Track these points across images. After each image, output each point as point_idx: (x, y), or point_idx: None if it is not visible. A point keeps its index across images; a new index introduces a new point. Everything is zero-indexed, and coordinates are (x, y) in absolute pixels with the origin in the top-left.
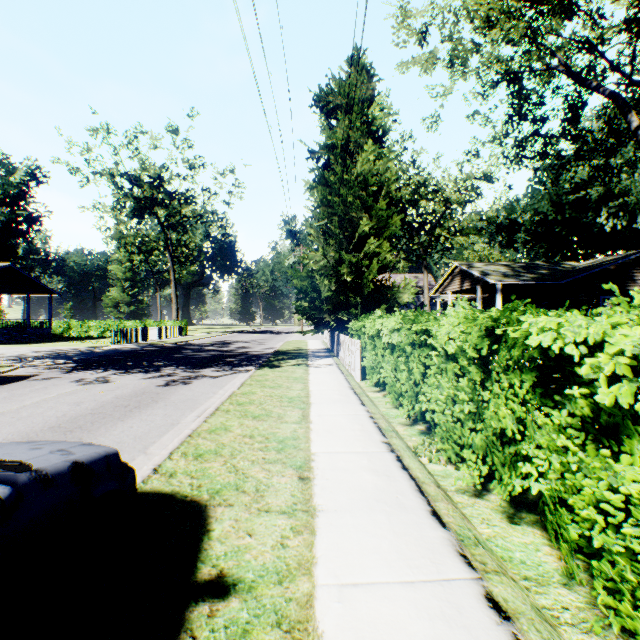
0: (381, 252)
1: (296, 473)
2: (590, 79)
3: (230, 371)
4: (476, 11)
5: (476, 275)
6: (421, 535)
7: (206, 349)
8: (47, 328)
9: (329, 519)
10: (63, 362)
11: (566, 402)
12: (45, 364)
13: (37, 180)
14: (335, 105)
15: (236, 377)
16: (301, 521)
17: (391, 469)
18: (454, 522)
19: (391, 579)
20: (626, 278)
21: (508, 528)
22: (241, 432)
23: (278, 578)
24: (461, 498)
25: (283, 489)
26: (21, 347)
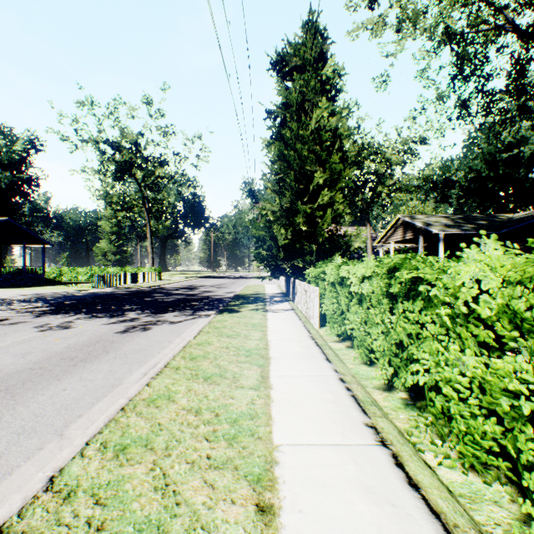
0: (334, 203)
1: (252, 495)
2: None
3: (191, 316)
4: None
5: (418, 226)
6: None
7: (174, 293)
8: (41, 274)
9: None
10: (40, 305)
11: None
12: (22, 307)
13: (36, 148)
14: (291, 67)
15: (195, 323)
16: None
17: (393, 487)
18: None
19: None
20: None
21: None
22: (186, 403)
23: None
24: None
25: None
26: (14, 290)
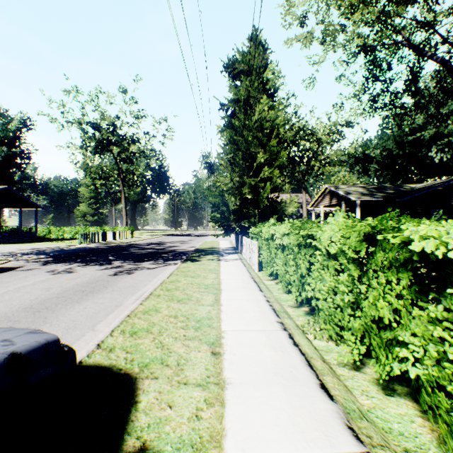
0: (273, 177)
1: (209, 349)
2: (426, 50)
3: (162, 264)
4: (342, 1)
5: (341, 194)
6: (313, 408)
7: (146, 247)
8: (34, 232)
9: (236, 391)
10: (42, 257)
11: (442, 299)
12: (29, 258)
13: (27, 127)
14: (239, 71)
15: (167, 268)
16: (213, 393)
17: (285, 345)
18: (340, 395)
19: (290, 452)
20: (451, 196)
21: (384, 399)
22: (168, 313)
23: (192, 451)
24: (342, 371)
25: (199, 363)
26: (14, 246)
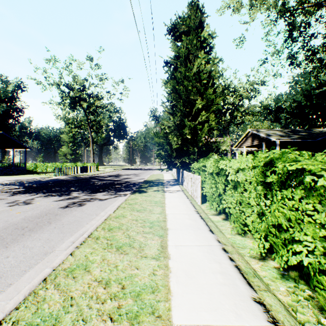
0: (208, 121)
1: None
2: None
3: (114, 195)
4: None
5: (262, 136)
6: None
7: (105, 179)
8: (23, 167)
9: None
10: (17, 187)
11: None
12: (5, 189)
13: (21, 89)
14: (180, 32)
15: (116, 200)
16: None
17: None
18: None
19: None
20: None
21: None
22: (98, 274)
23: None
24: None
25: None
26: (5, 177)
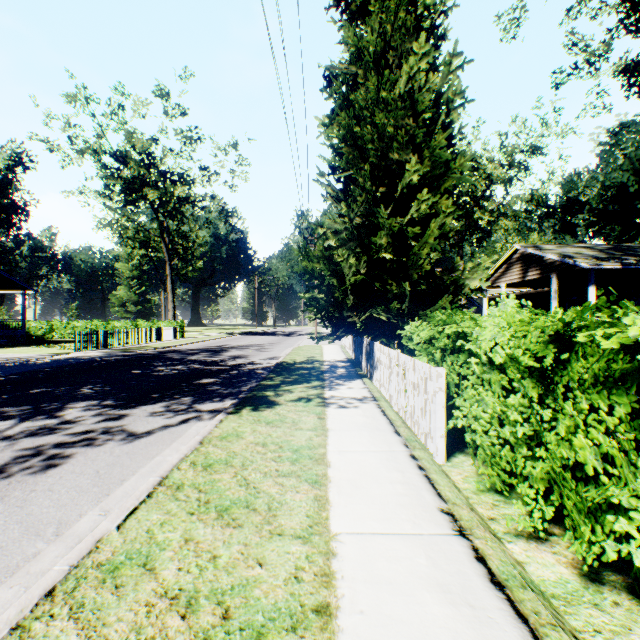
0: (435, 216)
1: None
2: None
3: (181, 414)
4: None
5: (550, 260)
6: None
7: (186, 359)
8: (19, 329)
9: None
10: None
11: None
12: None
13: (23, 165)
14: None
15: (178, 437)
16: None
17: None
18: None
19: None
20: None
21: None
22: None
23: None
24: None
25: None
26: None
